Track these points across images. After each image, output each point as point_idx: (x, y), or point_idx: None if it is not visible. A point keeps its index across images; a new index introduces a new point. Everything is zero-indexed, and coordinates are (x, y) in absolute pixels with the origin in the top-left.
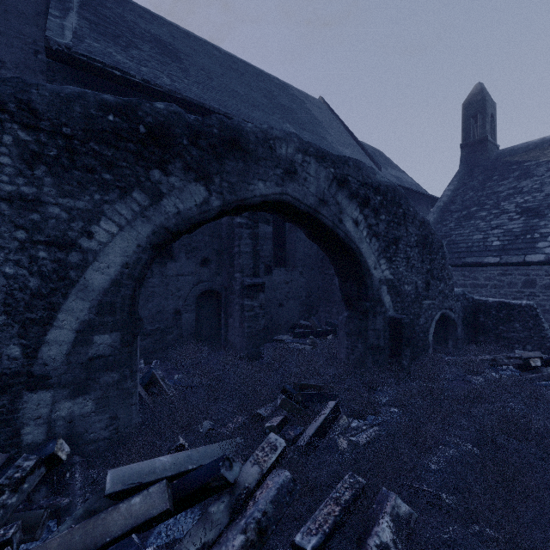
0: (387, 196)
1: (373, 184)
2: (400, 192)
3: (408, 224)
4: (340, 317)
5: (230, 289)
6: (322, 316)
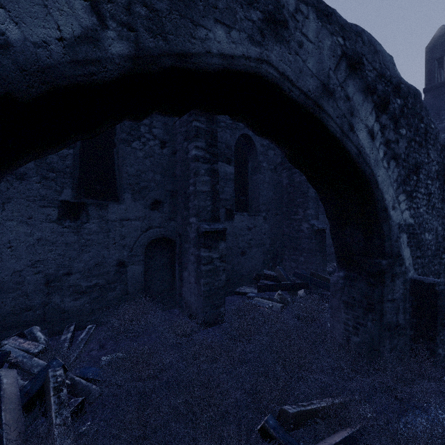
0: (407, 101)
1: (392, 78)
2: (421, 100)
3: (429, 147)
4: (333, 278)
5: (185, 236)
6: (287, 265)
